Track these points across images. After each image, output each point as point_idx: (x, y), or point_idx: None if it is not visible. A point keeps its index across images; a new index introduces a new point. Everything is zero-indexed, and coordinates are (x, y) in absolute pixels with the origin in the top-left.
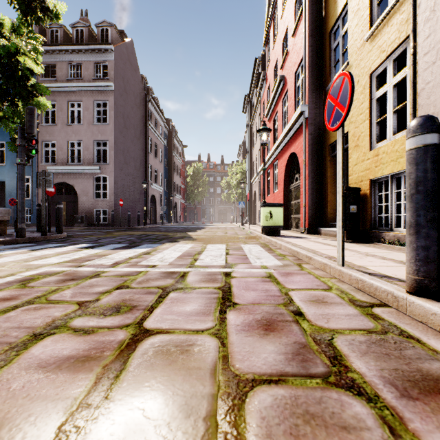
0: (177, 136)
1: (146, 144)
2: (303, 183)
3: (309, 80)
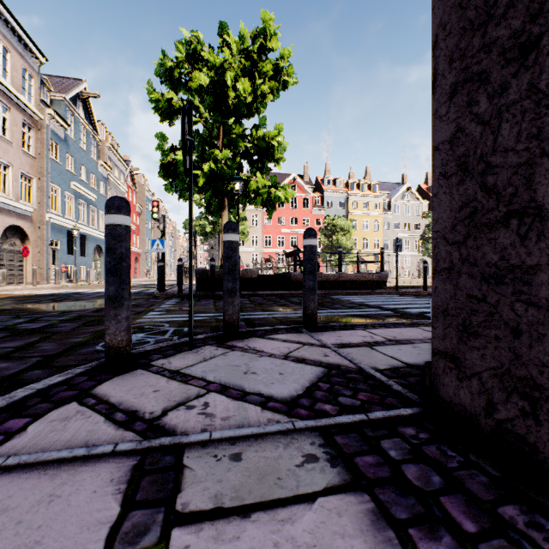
0: None
1: None
2: None
3: None
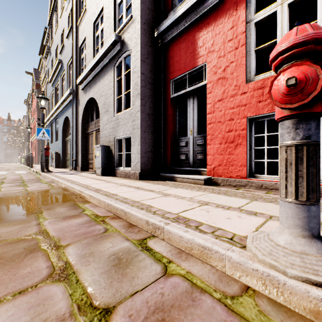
0: None
1: None
2: (36, 152)
3: None
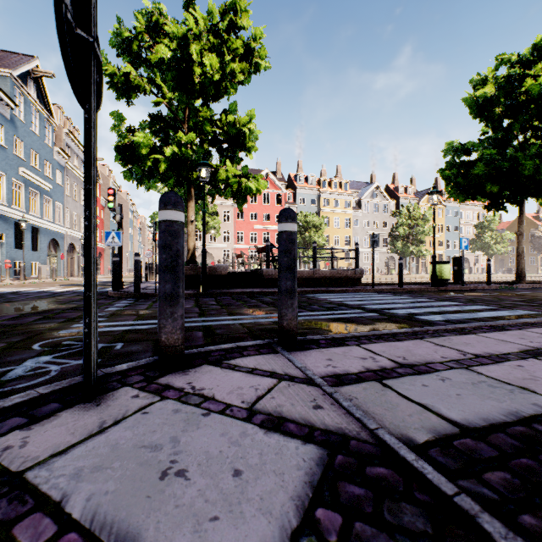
0: None
1: None
2: None
3: None
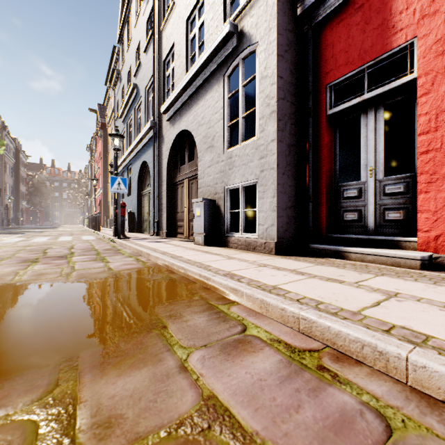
0: (24, 153)
1: (2, 167)
2: (101, 211)
3: (103, 181)
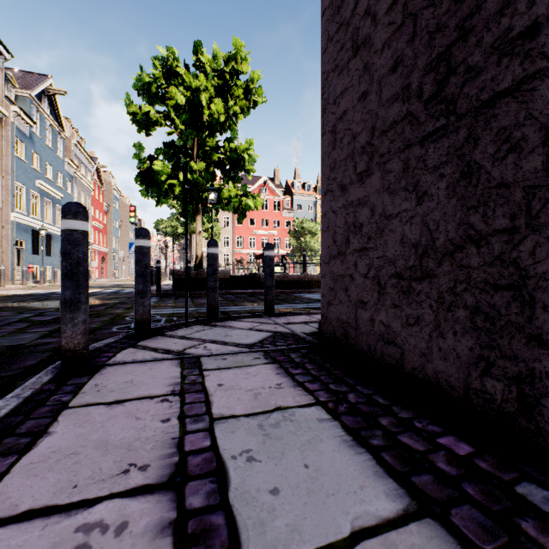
0: None
1: None
2: None
3: None
